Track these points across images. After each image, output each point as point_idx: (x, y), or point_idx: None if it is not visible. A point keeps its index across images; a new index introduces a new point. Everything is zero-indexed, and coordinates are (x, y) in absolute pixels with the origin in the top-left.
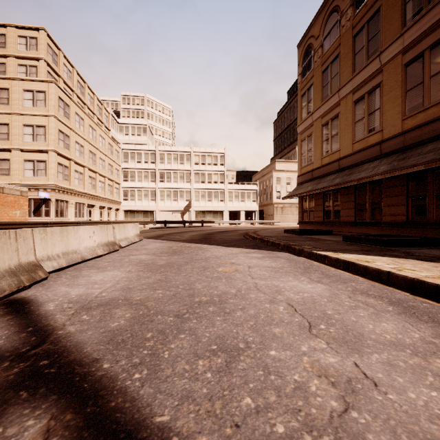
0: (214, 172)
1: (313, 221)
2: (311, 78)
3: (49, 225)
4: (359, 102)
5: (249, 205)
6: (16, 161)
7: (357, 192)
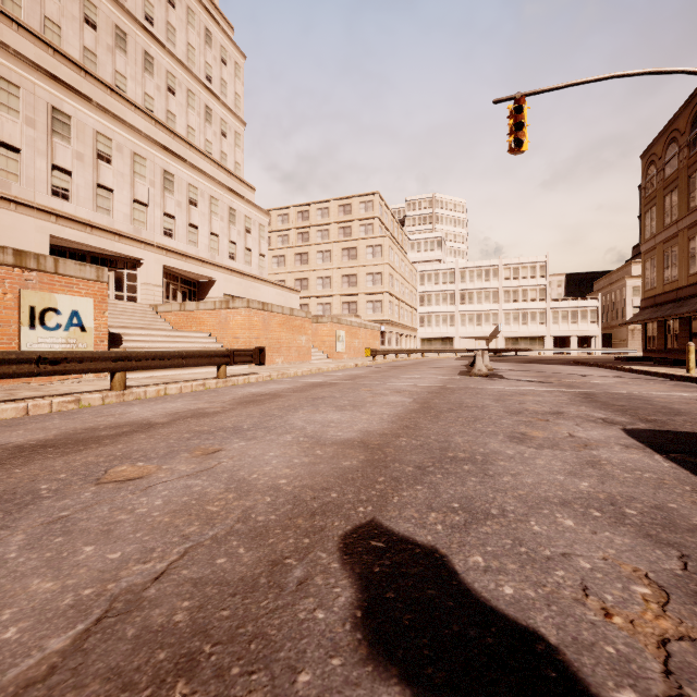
0: (531, 288)
1: (655, 349)
2: (653, 197)
3: (405, 352)
4: (692, 240)
5: (585, 328)
6: (362, 303)
7: (692, 322)
